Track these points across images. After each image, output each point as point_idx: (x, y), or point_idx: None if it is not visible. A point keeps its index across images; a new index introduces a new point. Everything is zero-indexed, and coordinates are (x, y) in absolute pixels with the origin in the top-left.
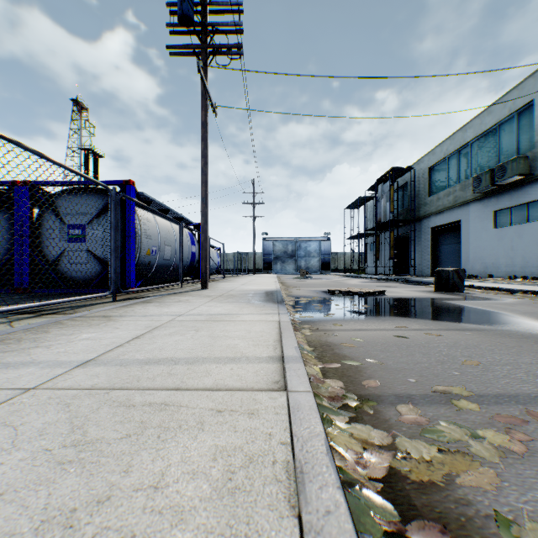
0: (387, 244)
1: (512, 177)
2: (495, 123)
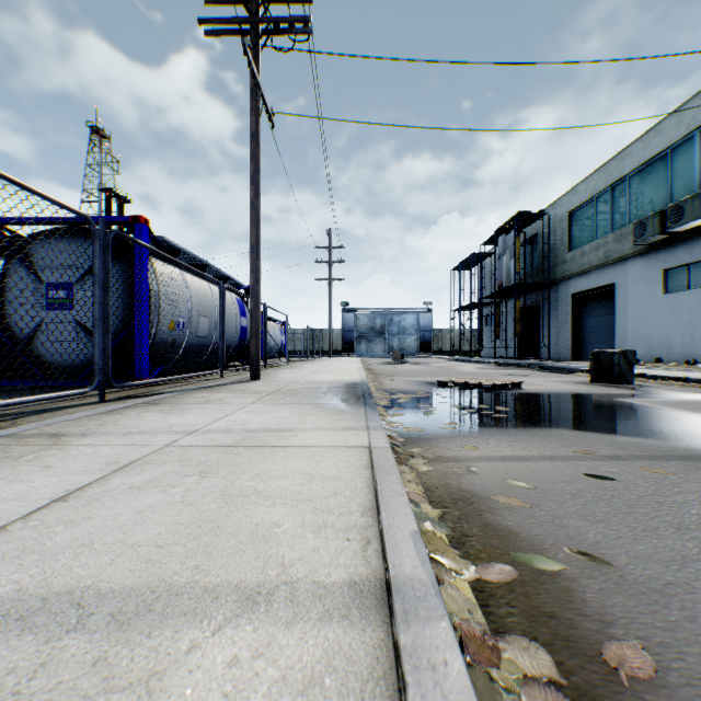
0: (510, 316)
1: (692, 221)
2: (666, 146)
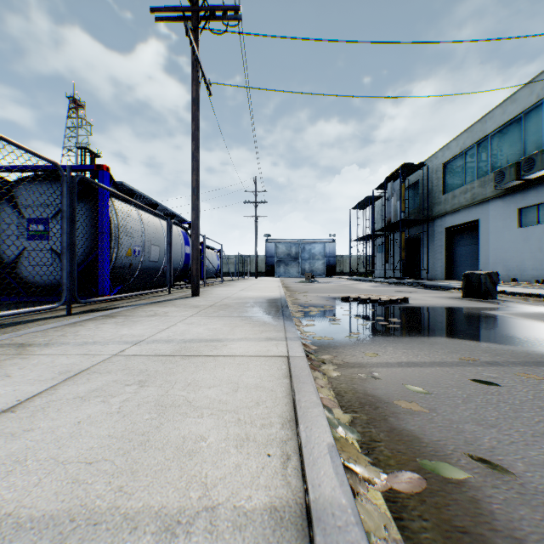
0: (397, 245)
1: (542, 170)
2: (520, 111)
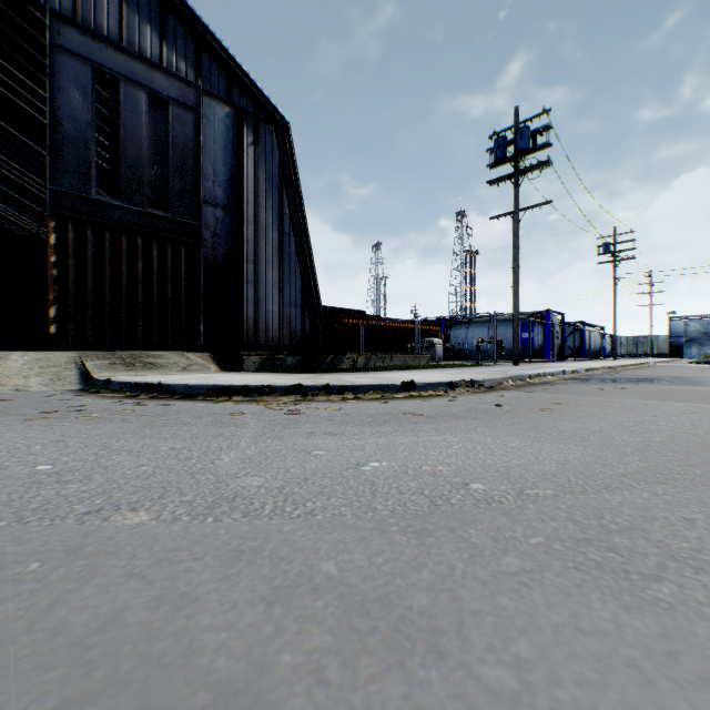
0: None
1: None
2: None
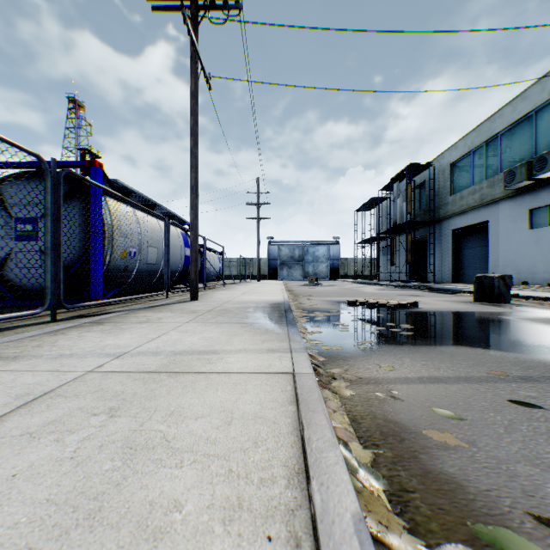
0: (402, 248)
1: None
2: (531, 109)
